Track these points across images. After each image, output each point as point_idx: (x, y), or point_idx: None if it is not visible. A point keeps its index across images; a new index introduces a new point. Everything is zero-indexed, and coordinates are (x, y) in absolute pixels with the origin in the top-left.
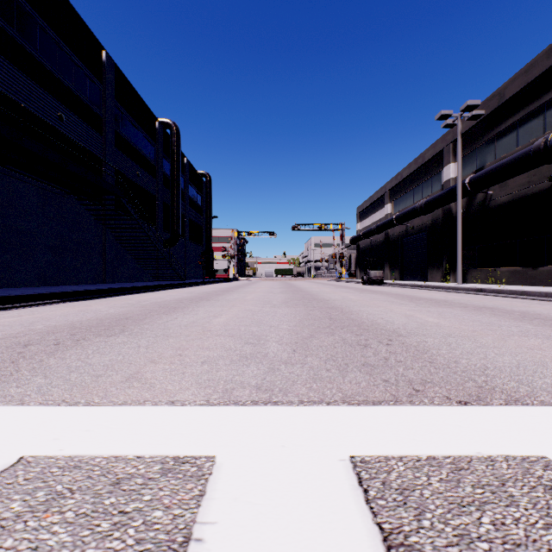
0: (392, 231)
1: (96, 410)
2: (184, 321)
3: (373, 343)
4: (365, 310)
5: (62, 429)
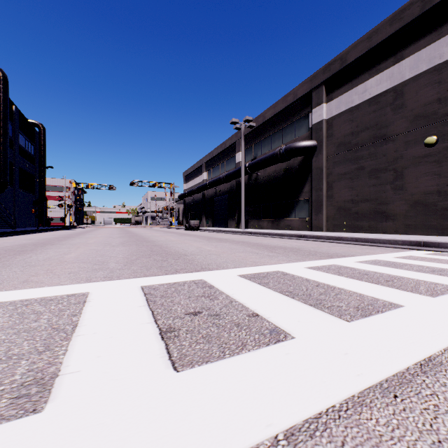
0: (207, 192)
1: (17, 291)
2: (40, 258)
3: (169, 259)
4: (176, 246)
5: (5, 296)
